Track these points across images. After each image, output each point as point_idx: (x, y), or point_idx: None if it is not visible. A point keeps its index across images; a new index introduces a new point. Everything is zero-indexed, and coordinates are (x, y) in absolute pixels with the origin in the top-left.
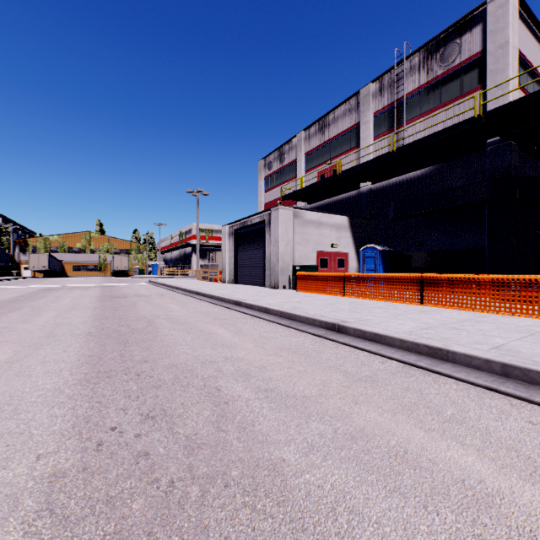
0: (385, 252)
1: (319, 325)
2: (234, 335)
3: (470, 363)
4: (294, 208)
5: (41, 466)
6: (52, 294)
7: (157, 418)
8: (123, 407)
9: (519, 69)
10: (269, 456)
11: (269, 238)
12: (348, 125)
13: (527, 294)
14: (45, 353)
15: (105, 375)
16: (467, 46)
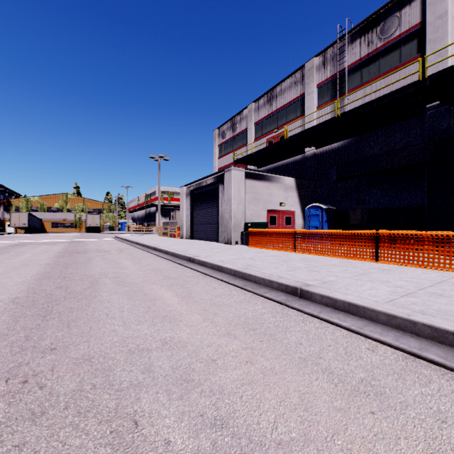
0: (328, 210)
1: (277, 287)
2: (181, 301)
3: None
4: (245, 169)
5: None
6: (17, 250)
7: None
8: None
9: None
10: None
11: (222, 197)
12: (294, 96)
13: None
14: None
15: None
16: (406, 19)
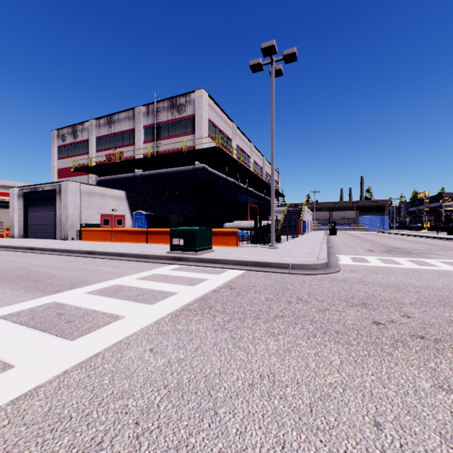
0: (149, 216)
1: (84, 253)
2: (31, 260)
3: (130, 256)
4: (81, 183)
5: None
6: None
7: (4, 274)
8: None
9: (211, 128)
10: (48, 273)
11: (60, 203)
12: (128, 127)
13: None
14: None
15: None
16: (188, 109)
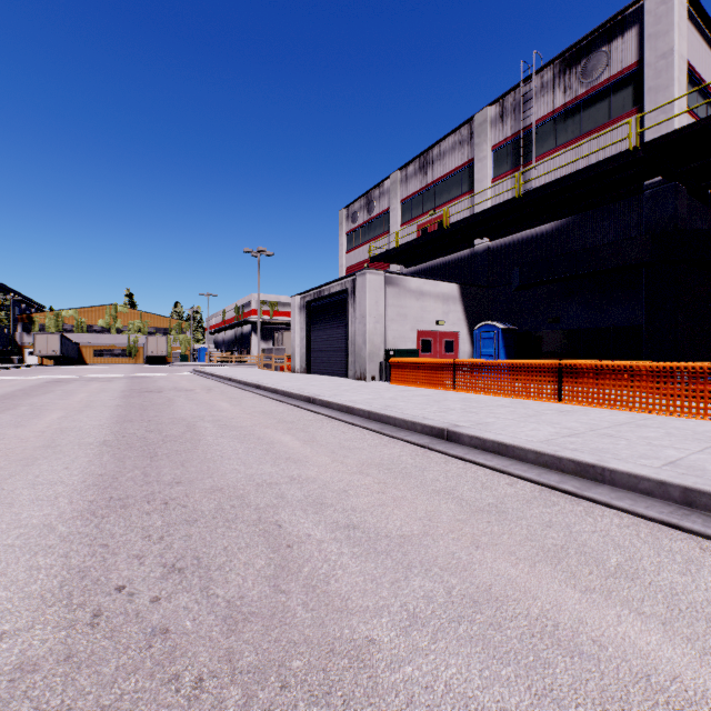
0: (507, 332)
1: (421, 430)
2: (304, 444)
3: (636, 486)
4: (386, 273)
5: (3, 652)
6: (62, 388)
7: (186, 572)
8: (139, 554)
9: (687, 87)
10: (350, 633)
11: (353, 312)
12: (459, 162)
13: (706, 388)
14: (39, 470)
15: (119, 503)
16: (617, 56)
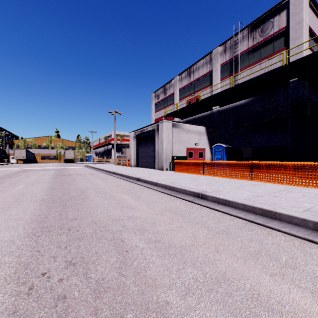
0: (227, 148)
1: (189, 193)
2: (135, 200)
3: (291, 221)
4: (172, 121)
5: None
6: (25, 174)
7: (77, 265)
8: (54, 256)
9: (309, 37)
10: (157, 298)
11: (157, 139)
12: (205, 72)
13: None
14: (11, 213)
15: (47, 229)
16: (277, 23)
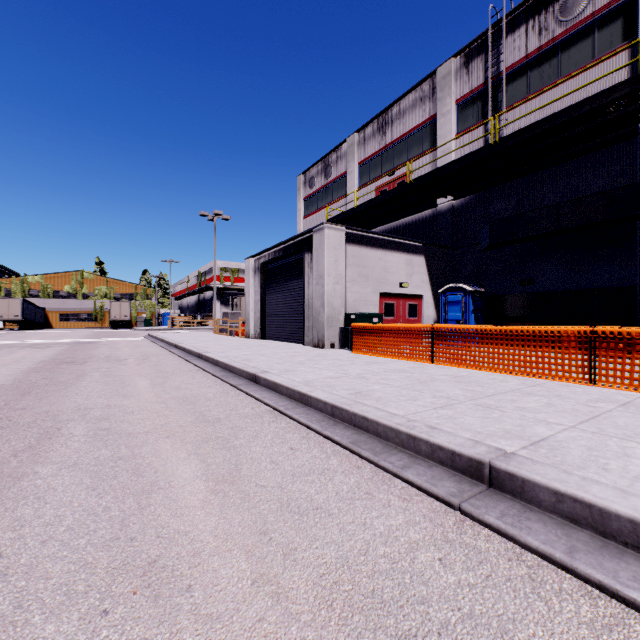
0: (476, 294)
1: (429, 454)
2: (210, 495)
3: None
4: (346, 229)
5: None
6: None
7: None
8: None
9: None
10: None
11: (310, 273)
12: (420, 119)
13: None
14: None
15: None
16: None
